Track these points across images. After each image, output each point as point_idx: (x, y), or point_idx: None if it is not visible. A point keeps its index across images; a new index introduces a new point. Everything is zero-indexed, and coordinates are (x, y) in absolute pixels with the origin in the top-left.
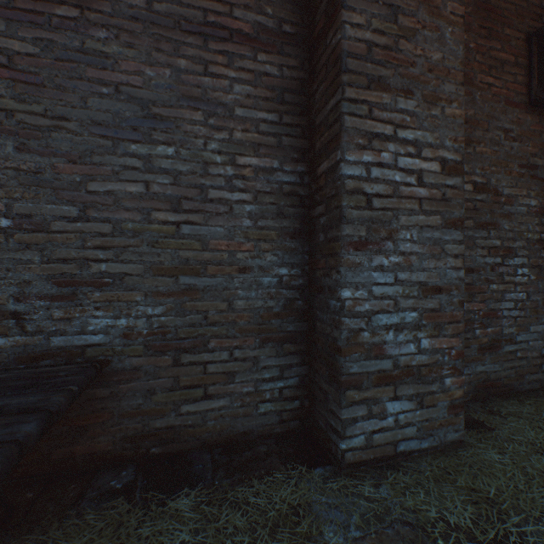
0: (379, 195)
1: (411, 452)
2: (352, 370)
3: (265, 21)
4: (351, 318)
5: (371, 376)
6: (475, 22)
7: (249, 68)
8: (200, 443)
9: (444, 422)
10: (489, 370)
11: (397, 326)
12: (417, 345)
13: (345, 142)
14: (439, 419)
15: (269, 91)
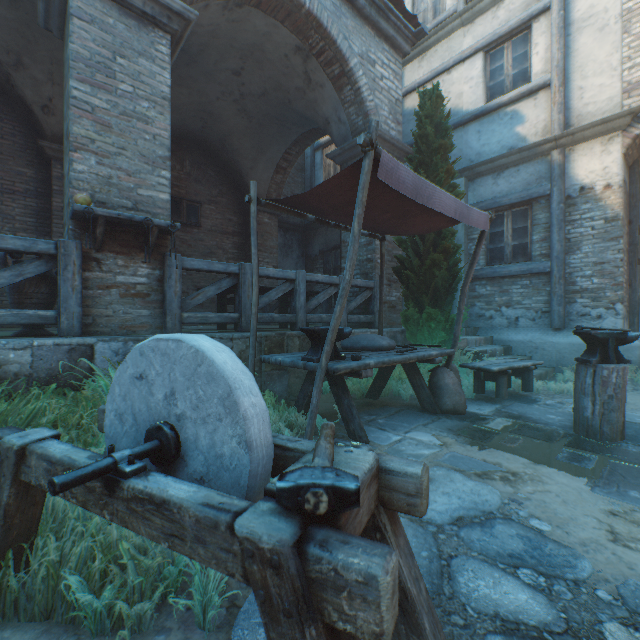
0: None
1: None
2: None
3: (31, 188)
4: None
5: None
6: None
7: (23, 203)
8: (1, 327)
9: None
10: None
11: None
12: None
13: (54, 235)
14: None
15: (33, 211)
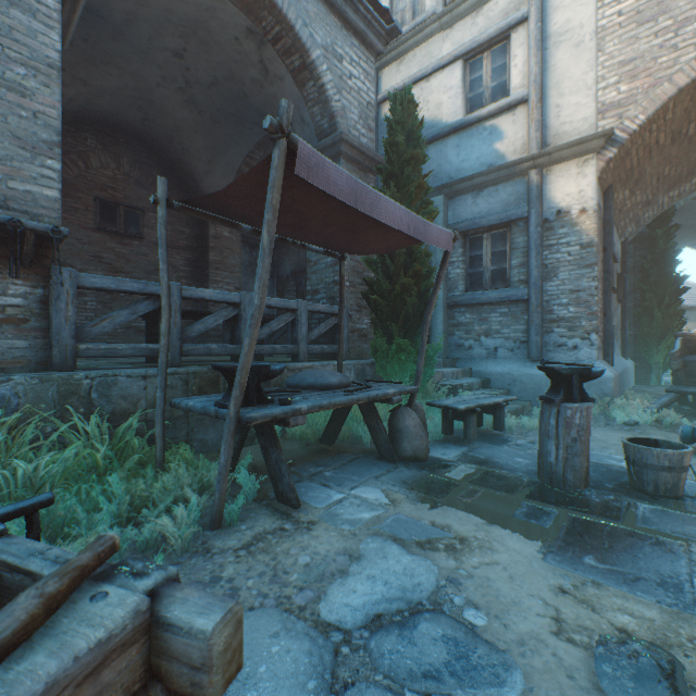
0: None
1: None
2: None
3: None
4: None
5: None
6: None
7: None
8: None
9: None
10: None
11: None
12: None
13: None
14: None
15: None
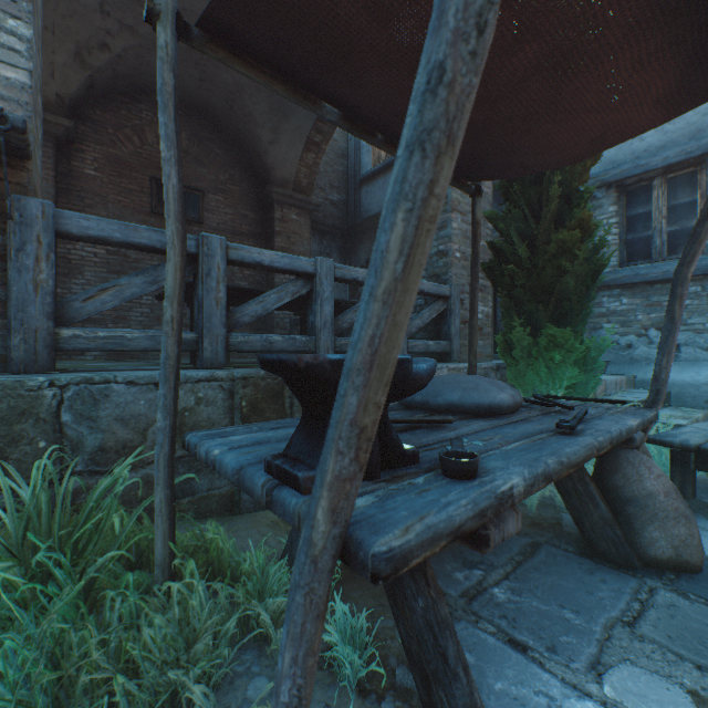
0: None
1: None
2: None
3: None
4: None
5: None
6: (109, 168)
7: None
8: None
9: None
10: None
11: None
12: None
13: None
14: None
15: None
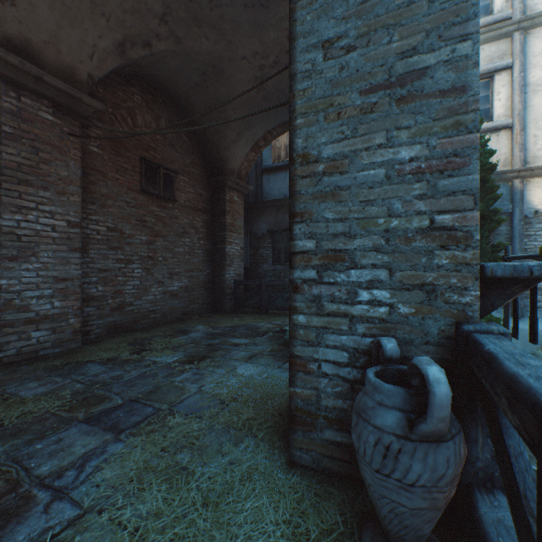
0: (27, 235)
1: (49, 354)
2: (8, 318)
3: None
4: (8, 293)
5: (21, 321)
6: (109, 146)
7: None
8: None
9: (70, 339)
10: (118, 320)
11: (39, 297)
12: (53, 305)
13: (3, 209)
14: (67, 338)
15: None
